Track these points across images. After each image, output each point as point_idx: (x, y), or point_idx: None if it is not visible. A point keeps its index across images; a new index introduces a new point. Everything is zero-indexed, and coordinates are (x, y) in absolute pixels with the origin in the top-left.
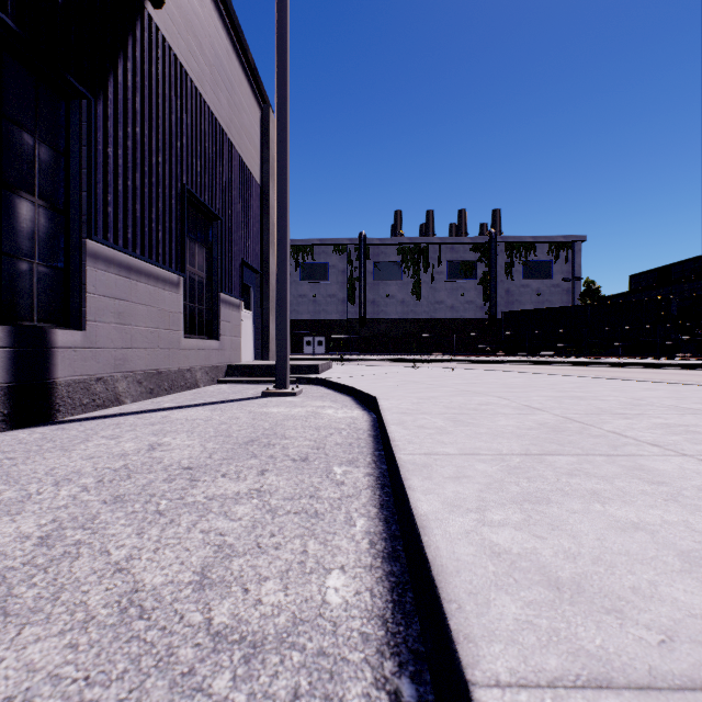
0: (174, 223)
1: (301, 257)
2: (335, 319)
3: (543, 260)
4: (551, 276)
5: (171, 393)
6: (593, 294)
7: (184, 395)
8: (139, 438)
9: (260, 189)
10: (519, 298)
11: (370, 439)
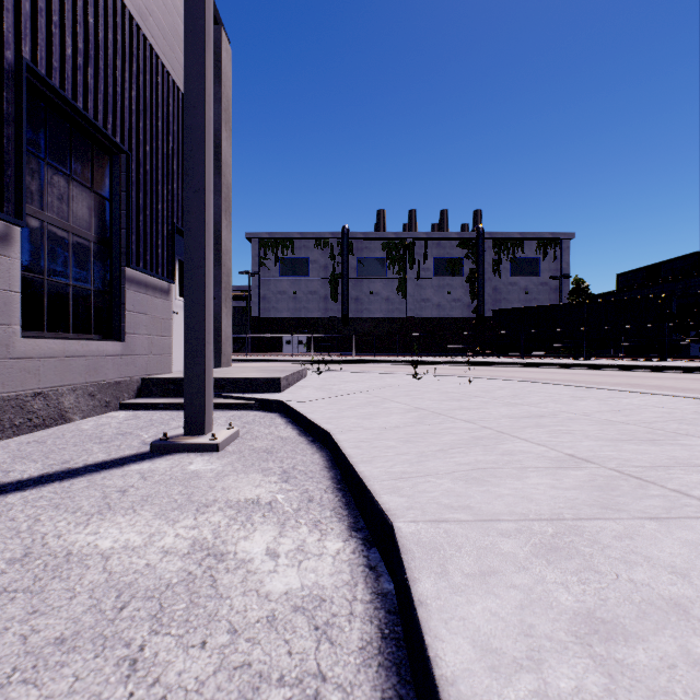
0: None
1: (280, 251)
2: (316, 317)
3: (531, 257)
4: (539, 274)
5: None
6: (582, 292)
7: None
8: None
9: None
10: (507, 297)
11: None
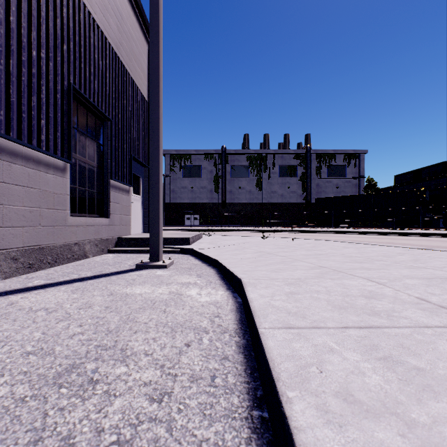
0: (60, 115)
1: (183, 161)
2: (205, 203)
3: (340, 165)
4: (345, 176)
5: (56, 265)
6: (372, 187)
7: (66, 267)
8: None
9: (147, 104)
10: (325, 190)
11: (240, 359)
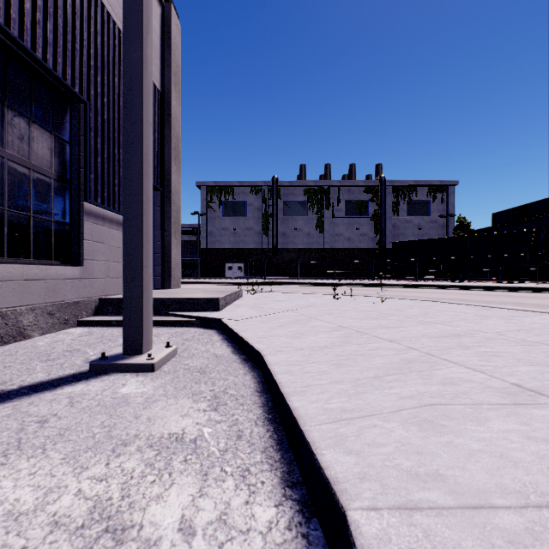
0: None
1: (223, 196)
2: (252, 248)
3: (423, 200)
4: (429, 214)
5: None
6: (465, 228)
7: None
8: None
9: (160, 95)
10: (403, 232)
11: None
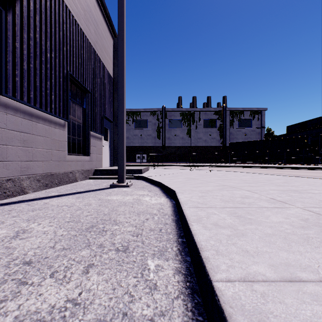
0: (62, 91)
1: (135, 117)
2: (151, 146)
3: (247, 119)
4: (251, 126)
5: (60, 185)
6: (270, 134)
7: (67, 186)
8: (15, 224)
9: (113, 79)
10: (236, 136)
11: (173, 224)
